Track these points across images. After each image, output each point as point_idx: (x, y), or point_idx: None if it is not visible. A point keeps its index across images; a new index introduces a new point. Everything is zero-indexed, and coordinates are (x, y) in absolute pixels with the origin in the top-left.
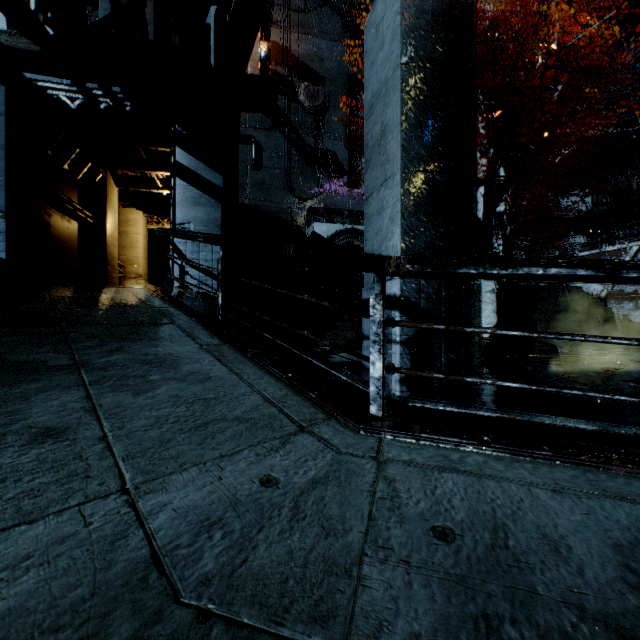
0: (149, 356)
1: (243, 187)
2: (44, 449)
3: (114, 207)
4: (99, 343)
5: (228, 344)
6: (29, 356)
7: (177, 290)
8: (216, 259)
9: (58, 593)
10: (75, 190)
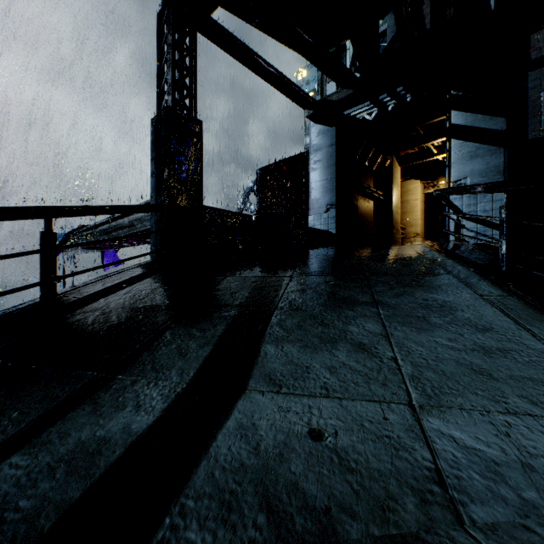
0: (427, 301)
1: (533, 119)
2: (358, 356)
3: (397, 183)
4: (389, 288)
5: (514, 296)
6: (348, 294)
7: (452, 243)
8: (496, 208)
9: (369, 455)
10: (371, 178)
